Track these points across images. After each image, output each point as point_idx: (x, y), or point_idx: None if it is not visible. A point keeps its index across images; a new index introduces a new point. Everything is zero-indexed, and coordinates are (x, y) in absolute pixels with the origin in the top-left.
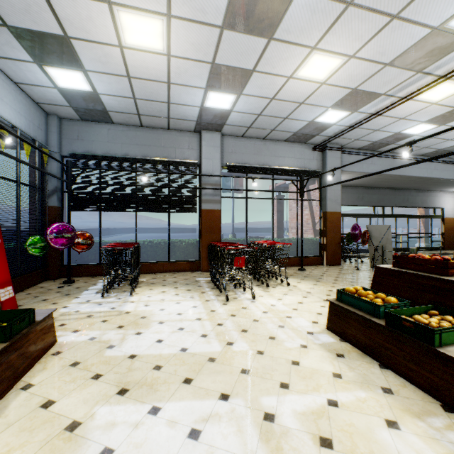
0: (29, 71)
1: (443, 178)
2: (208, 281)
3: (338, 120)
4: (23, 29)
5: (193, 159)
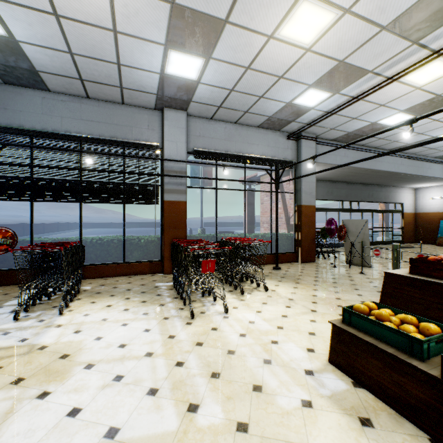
0: None
1: (408, 173)
2: (171, 287)
3: (317, 103)
4: None
5: (153, 142)
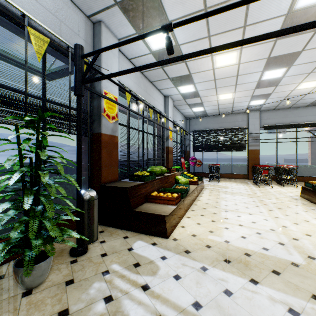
0: (187, 110)
1: None
2: (251, 182)
3: None
4: (191, 104)
5: (244, 126)
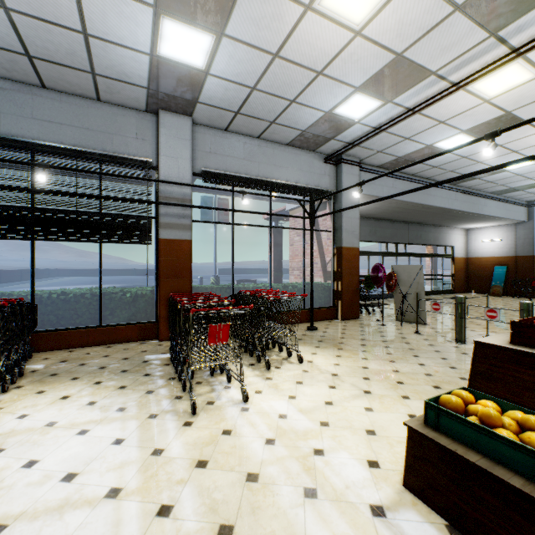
0: None
1: (462, 210)
2: (167, 360)
3: (364, 114)
4: None
5: (144, 157)
